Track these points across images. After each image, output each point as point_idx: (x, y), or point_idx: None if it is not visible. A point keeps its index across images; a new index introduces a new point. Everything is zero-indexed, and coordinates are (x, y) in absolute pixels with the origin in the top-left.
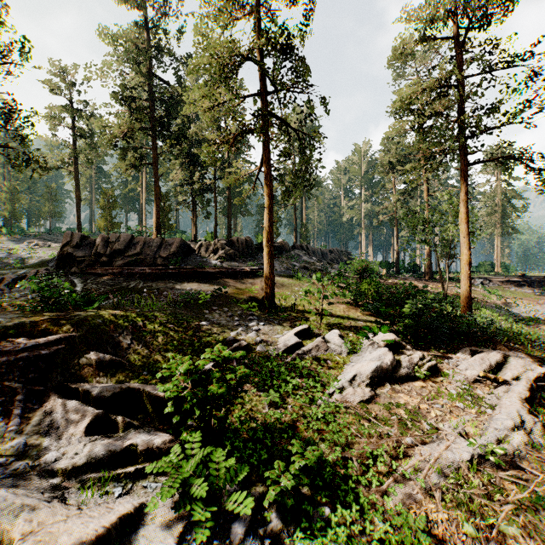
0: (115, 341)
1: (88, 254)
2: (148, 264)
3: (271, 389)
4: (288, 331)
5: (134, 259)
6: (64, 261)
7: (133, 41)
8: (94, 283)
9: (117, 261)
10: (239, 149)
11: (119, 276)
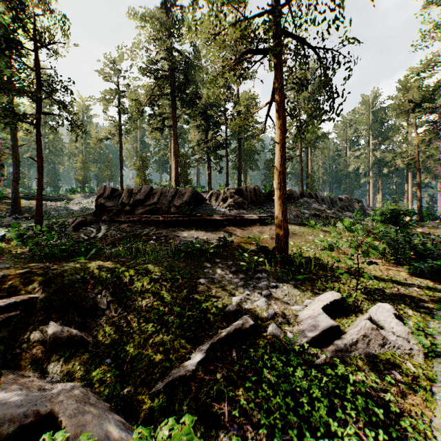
0: (87, 304)
1: (116, 204)
2: (163, 212)
3: None
4: (310, 300)
5: (151, 208)
6: (99, 210)
7: (154, 16)
8: (114, 230)
9: (137, 210)
10: (245, 78)
11: (137, 223)
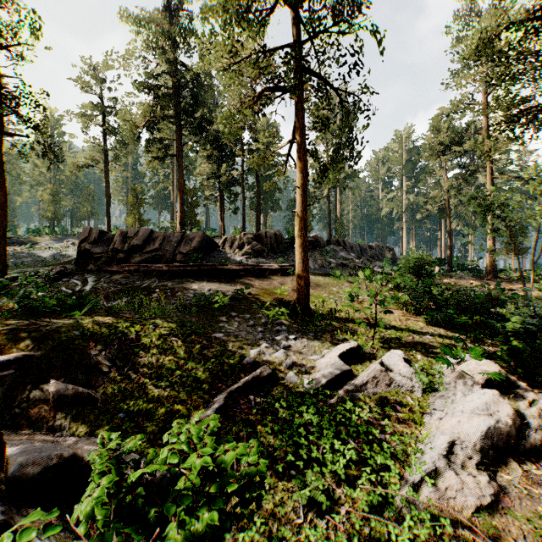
0: (91, 362)
1: (106, 250)
2: (167, 261)
3: (308, 471)
4: (329, 350)
5: (152, 255)
6: (83, 257)
7: (154, 21)
8: (106, 282)
9: (134, 258)
10: (264, 115)
11: (135, 274)
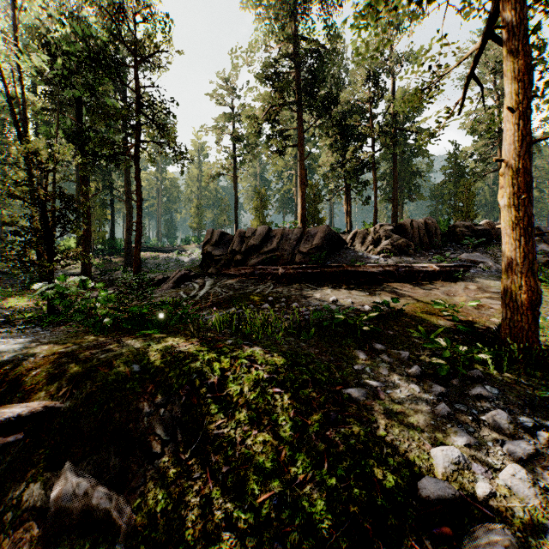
0: (137, 429)
1: (226, 252)
2: (285, 262)
3: None
4: None
5: (268, 256)
6: (206, 261)
7: None
8: (220, 287)
9: (251, 260)
10: None
11: (250, 277)
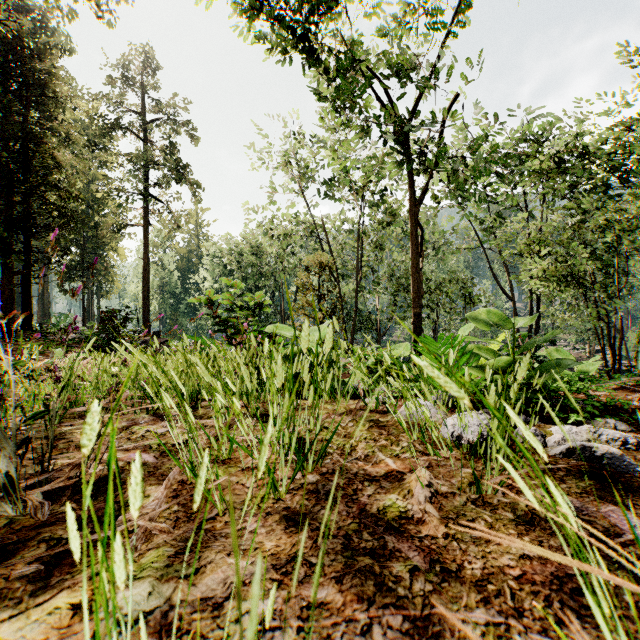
0: None
1: None
2: None
3: None
4: None
5: None
6: None
7: None
8: None
9: None
10: None
11: None
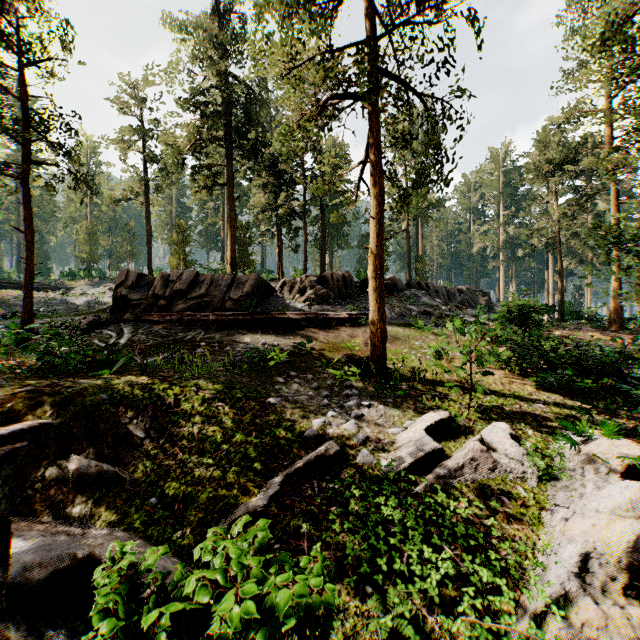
0: (119, 432)
1: (145, 296)
2: (215, 308)
3: (389, 589)
4: (412, 421)
5: (197, 302)
6: (119, 305)
7: (200, 27)
8: (144, 334)
9: (177, 305)
10: (331, 130)
11: (178, 324)
